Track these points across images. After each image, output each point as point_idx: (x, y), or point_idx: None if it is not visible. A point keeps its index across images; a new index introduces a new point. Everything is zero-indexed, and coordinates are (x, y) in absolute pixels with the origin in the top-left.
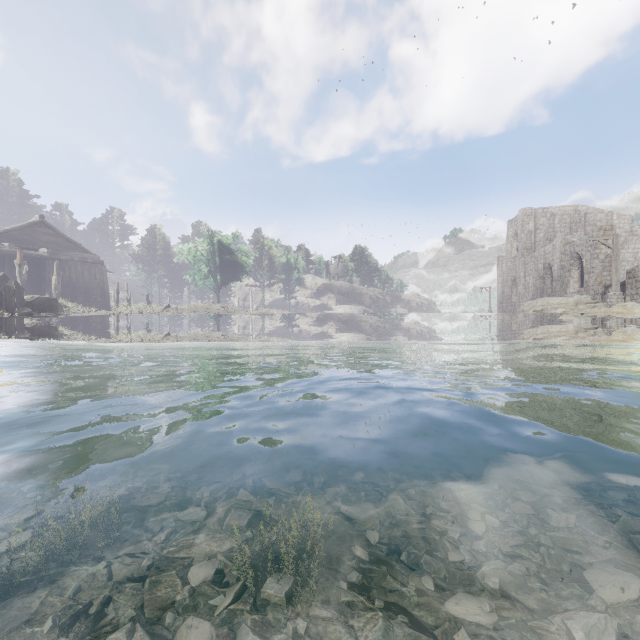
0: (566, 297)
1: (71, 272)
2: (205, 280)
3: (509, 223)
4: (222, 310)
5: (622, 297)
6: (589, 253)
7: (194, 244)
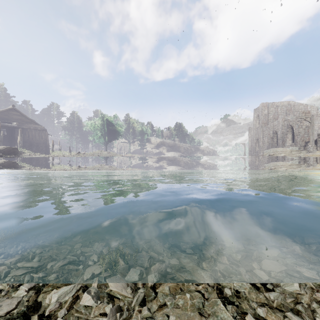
0: (285, 148)
1: (29, 135)
2: (99, 139)
3: (254, 110)
4: (107, 154)
5: (315, 147)
6: (297, 125)
7: (94, 121)
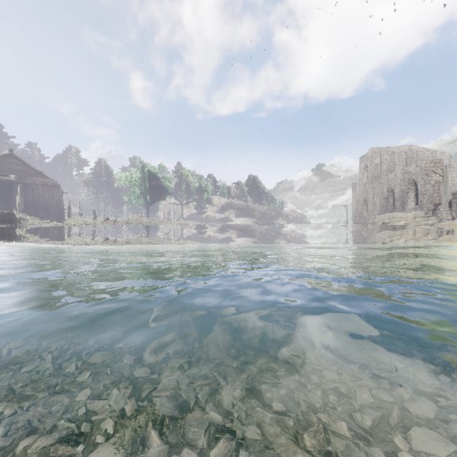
0: (406, 212)
1: (34, 193)
2: (138, 199)
3: (361, 158)
4: (149, 222)
5: (450, 212)
6: (423, 180)
7: (130, 172)
